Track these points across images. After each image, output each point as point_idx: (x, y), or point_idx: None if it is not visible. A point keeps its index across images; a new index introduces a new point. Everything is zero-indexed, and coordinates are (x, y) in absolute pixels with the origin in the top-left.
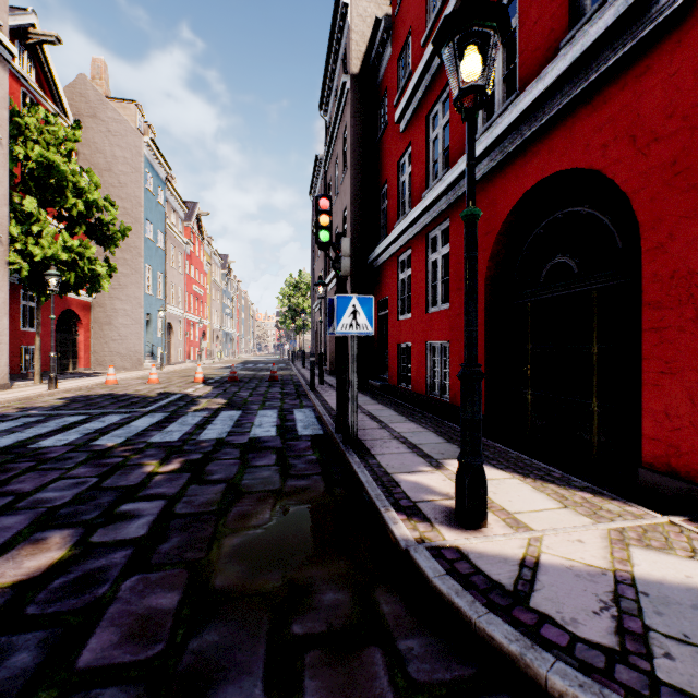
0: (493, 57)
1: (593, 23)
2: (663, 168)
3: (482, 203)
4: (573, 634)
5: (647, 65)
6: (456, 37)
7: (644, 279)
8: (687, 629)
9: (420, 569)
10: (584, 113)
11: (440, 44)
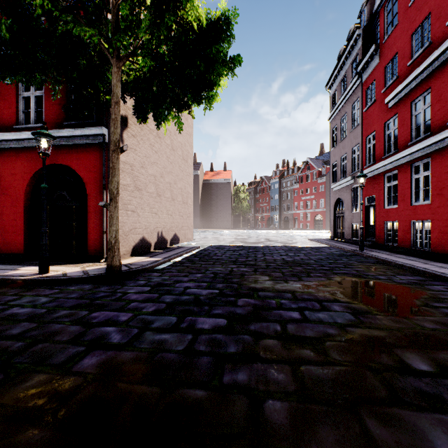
0: (29, 96)
1: (75, 130)
2: (93, 179)
3: (23, 158)
4: (77, 275)
5: (89, 150)
6: (42, 138)
7: (88, 206)
8: (95, 271)
9: (38, 280)
10: (72, 151)
11: (34, 134)
